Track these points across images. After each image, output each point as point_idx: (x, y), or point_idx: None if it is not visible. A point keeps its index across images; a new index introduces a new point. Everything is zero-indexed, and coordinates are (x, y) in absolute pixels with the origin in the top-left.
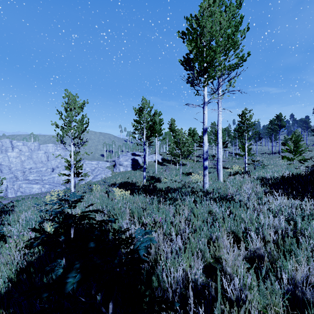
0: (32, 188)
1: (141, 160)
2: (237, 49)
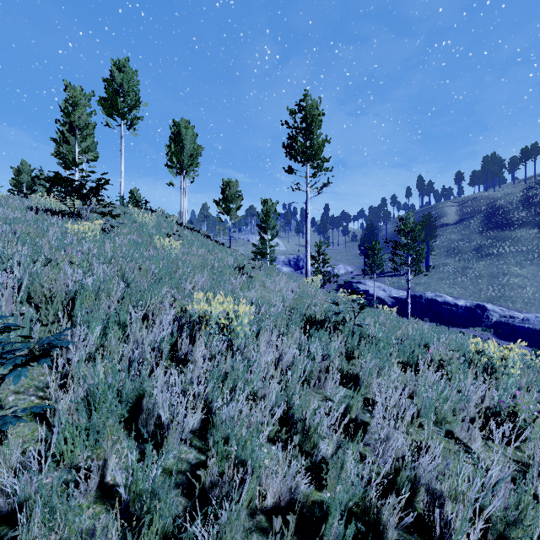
0: None
1: None
2: (94, 152)
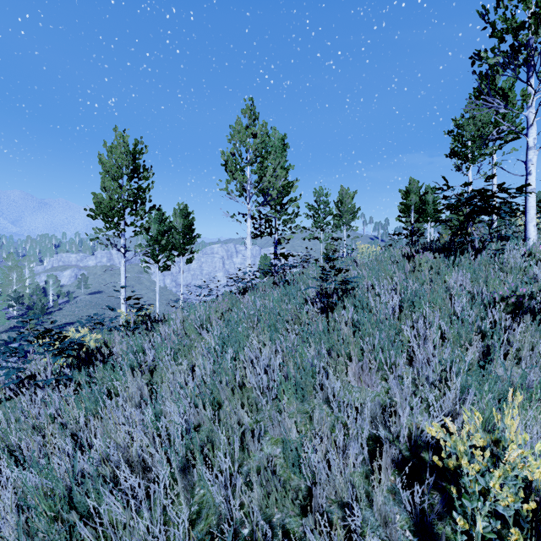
0: None
1: None
2: (513, 123)
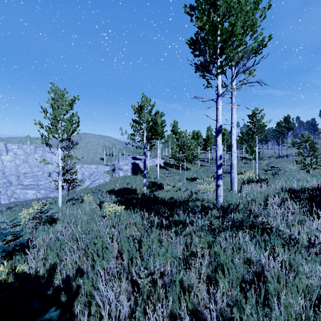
0: (26, 193)
1: (142, 164)
2: (255, 32)
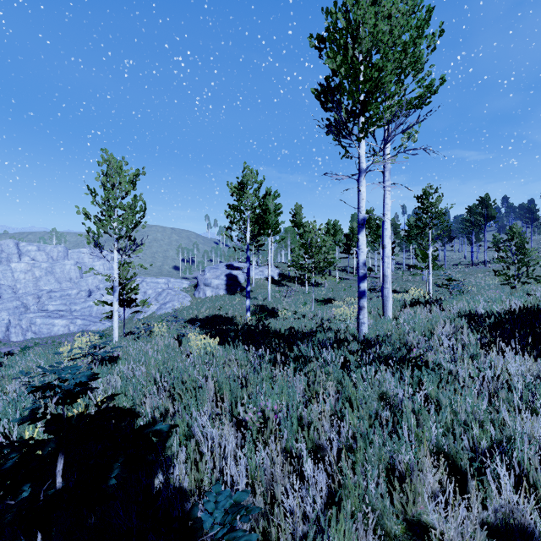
0: (52, 325)
1: (243, 276)
2: (419, 72)
